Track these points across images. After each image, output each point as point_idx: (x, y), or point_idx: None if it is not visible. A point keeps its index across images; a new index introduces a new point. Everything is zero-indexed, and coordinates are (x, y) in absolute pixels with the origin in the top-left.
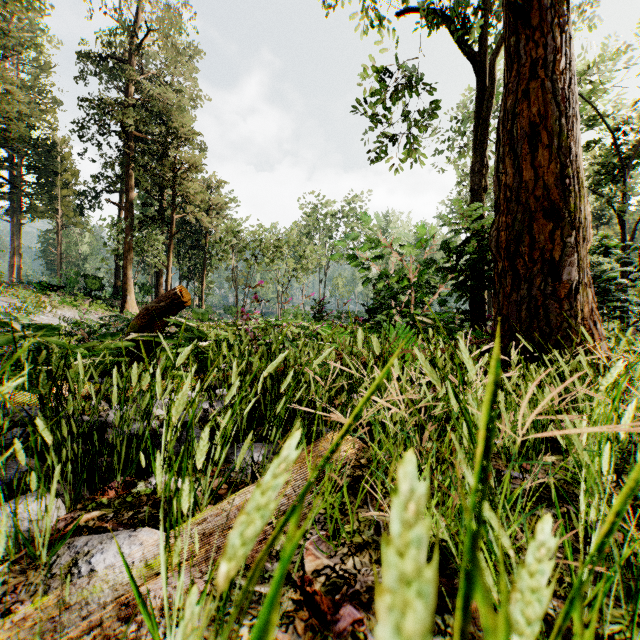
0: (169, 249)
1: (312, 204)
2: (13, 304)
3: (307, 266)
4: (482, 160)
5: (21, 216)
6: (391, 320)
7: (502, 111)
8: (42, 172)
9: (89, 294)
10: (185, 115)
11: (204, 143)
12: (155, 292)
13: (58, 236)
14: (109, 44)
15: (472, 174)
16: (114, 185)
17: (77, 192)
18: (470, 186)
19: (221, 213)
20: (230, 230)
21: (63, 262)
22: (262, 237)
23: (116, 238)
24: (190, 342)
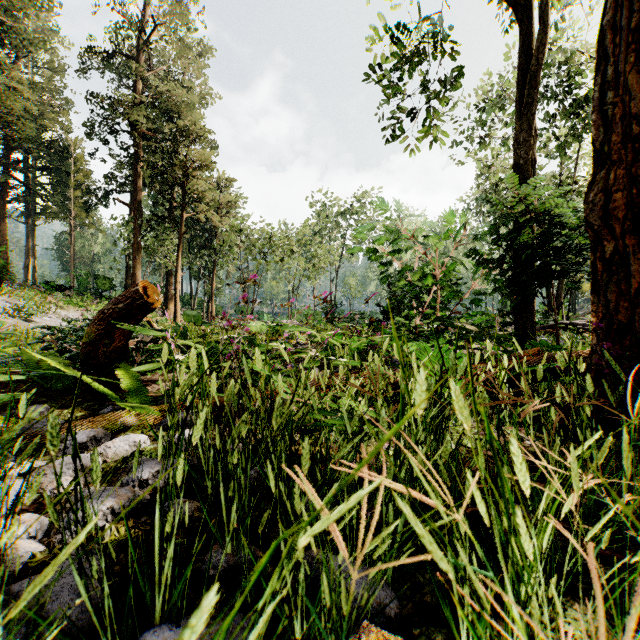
0: (178, 248)
1: (323, 202)
2: (16, 305)
3: (318, 265)
4: (530, 128)
5: (35, 217)
6: (410, 322)
7: (610, 11)
8: (55, 173)
9: (100, 294)
10: (194, 112)
11: (214, 141)
12: (165, 292)
13: (71, 237)
14: (118, 42)
15: (517, 146)
16: (123, 184)
17: (89, 193)
18: (514, 161)
19: (231, 212)
20: (239, 228)
21: (77, 263)
22: (272, 235)
23: (125, 238)
24: (181, 349)
